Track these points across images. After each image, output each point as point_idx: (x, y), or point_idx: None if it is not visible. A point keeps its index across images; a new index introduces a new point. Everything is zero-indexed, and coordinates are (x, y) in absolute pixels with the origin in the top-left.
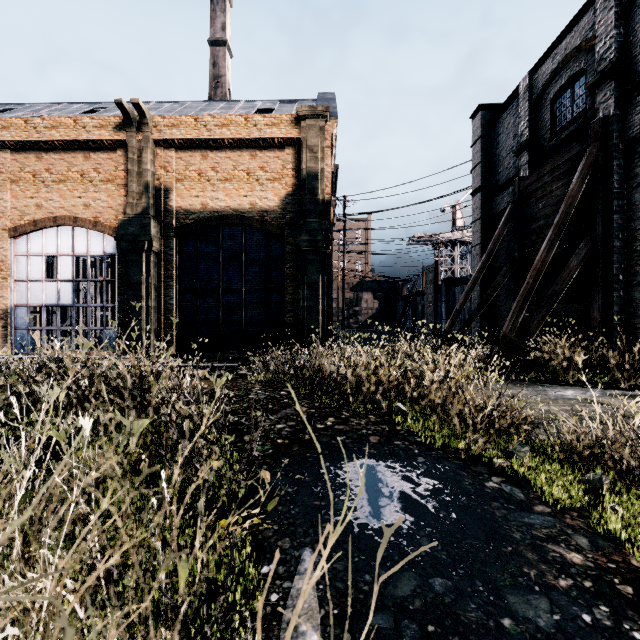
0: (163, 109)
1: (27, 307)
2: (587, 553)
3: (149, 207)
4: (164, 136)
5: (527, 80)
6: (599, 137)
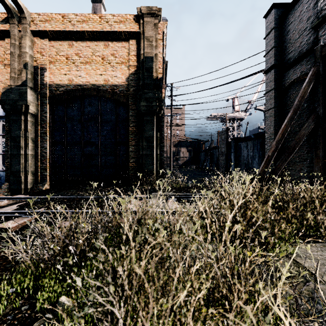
0: None
1: None
2: None
3: (27, 80)
4: (39, 28)
5: None
6: None
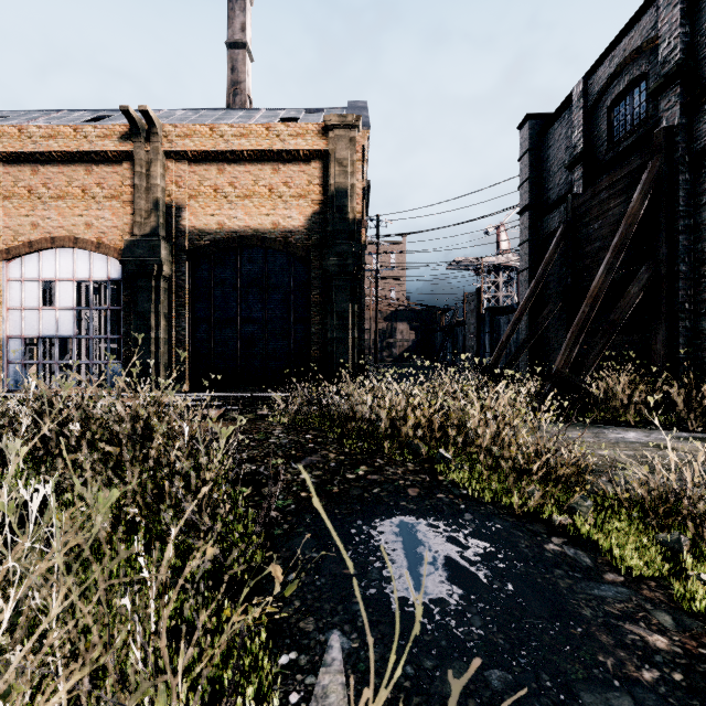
0: (175, 118)
1: (21, 339)
2: (672, 635)
3: (159, 227)
4: (176, 147)
5: (581, 86)
6: (663, 148)
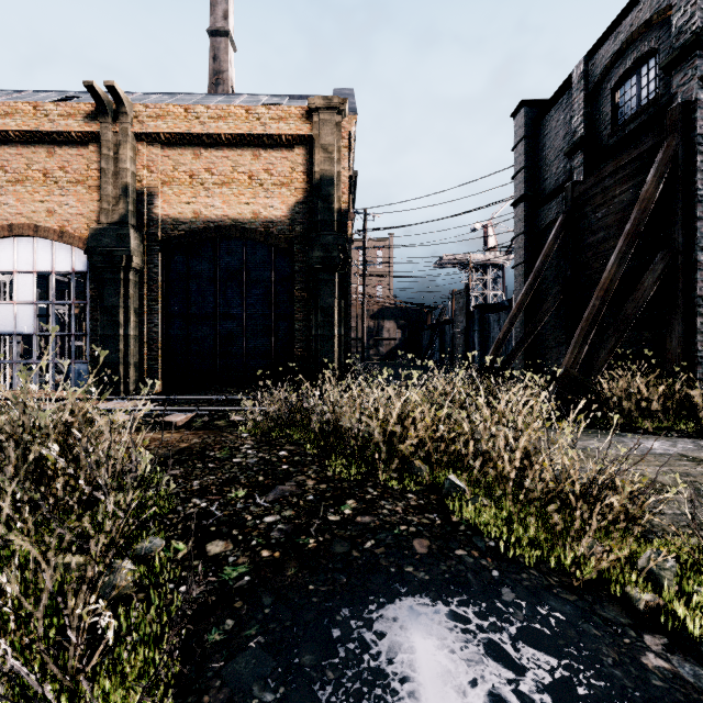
0: (149, 100)
1: None
2: None
3: (128, 214)
4: (147, 129)
5: (582, 66)
6: (679, 126)
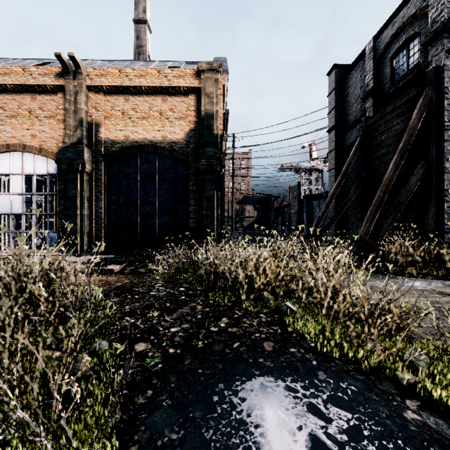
0: (96, 65)
1: None
2: None
3: (83, 137)
4: (95, 83)
5: (372, 43)
6: (433, 82)
